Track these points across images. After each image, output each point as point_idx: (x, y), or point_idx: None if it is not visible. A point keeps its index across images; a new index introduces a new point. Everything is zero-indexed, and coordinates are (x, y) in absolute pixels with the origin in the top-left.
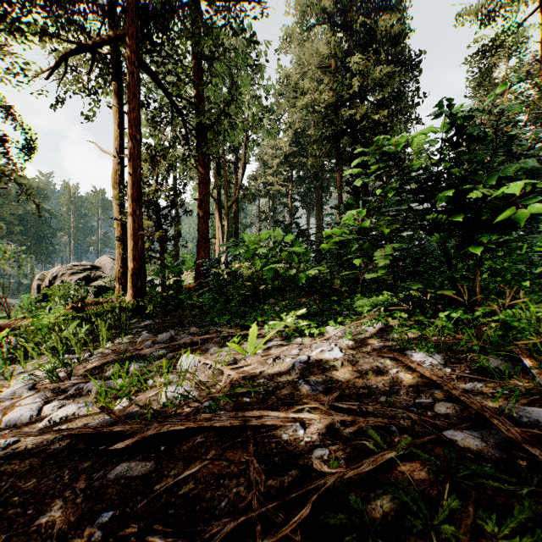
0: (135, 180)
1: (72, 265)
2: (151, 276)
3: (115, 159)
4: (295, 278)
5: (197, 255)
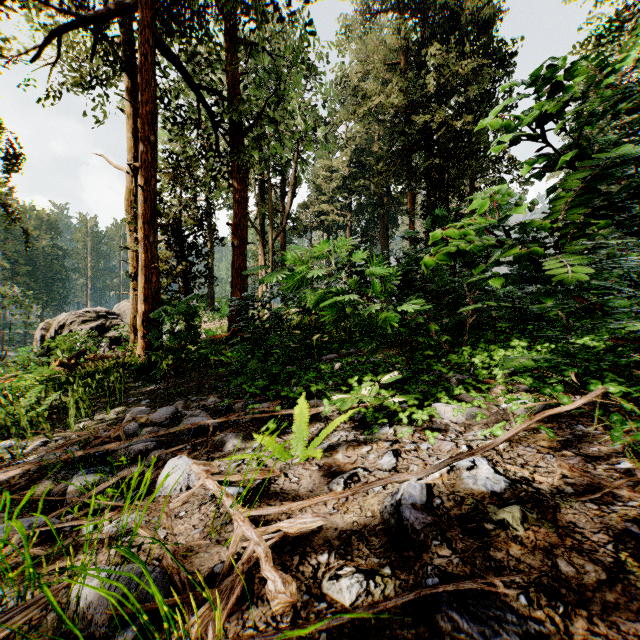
0: (148, 196)
1: (83, 311)
2: (179, 325)
3: (129, 176)
4: (374, 319)
5: (231, 296)
